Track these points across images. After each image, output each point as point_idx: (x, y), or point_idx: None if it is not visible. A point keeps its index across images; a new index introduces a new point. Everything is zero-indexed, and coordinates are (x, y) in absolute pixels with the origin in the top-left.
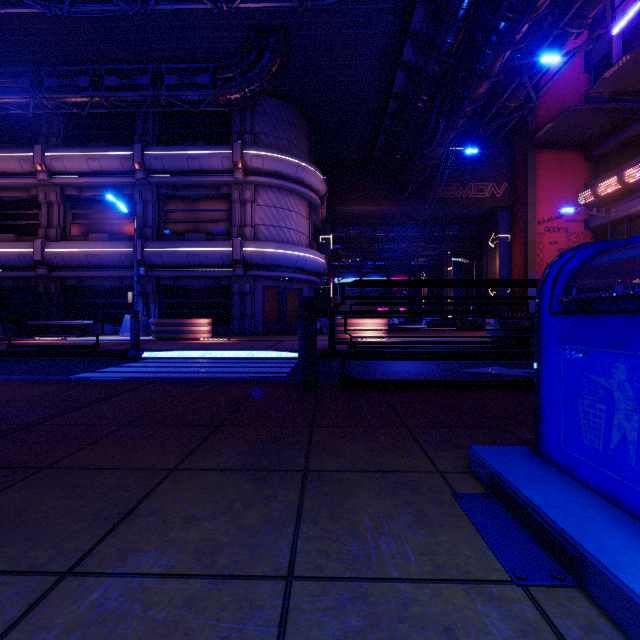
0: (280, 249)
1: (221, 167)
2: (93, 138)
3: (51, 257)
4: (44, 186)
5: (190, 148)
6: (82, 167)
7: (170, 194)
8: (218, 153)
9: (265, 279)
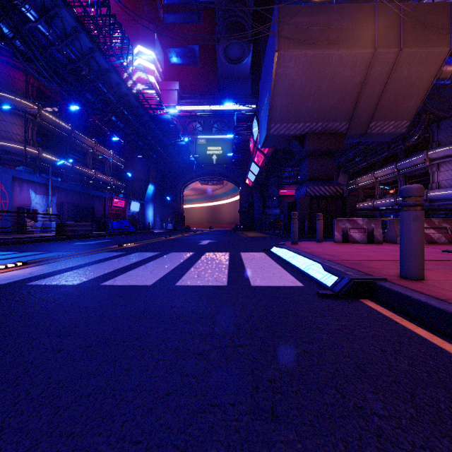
0: (446, 191)
1: (421, 162)
2: (388, 161)
3: (375, 205)
4: (376, 182)
5: (410, 158)
6: (382, 174)
7: (409, 175)
8: (418, 157)
9: (447, 205)
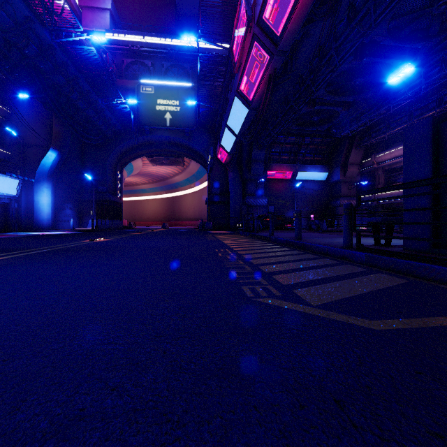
0: None
1: None
2: None
3: None
4: None
5: None
6: None
7: None
8: None
9: None
